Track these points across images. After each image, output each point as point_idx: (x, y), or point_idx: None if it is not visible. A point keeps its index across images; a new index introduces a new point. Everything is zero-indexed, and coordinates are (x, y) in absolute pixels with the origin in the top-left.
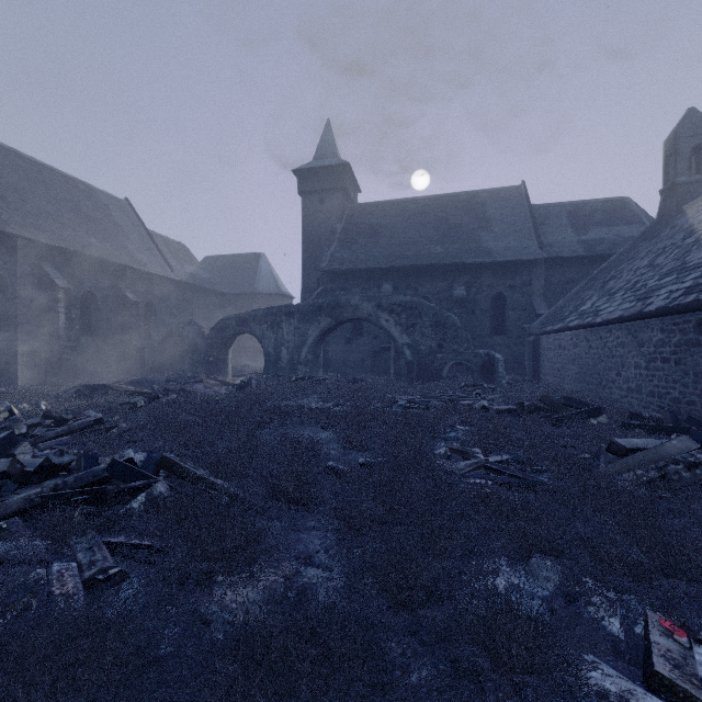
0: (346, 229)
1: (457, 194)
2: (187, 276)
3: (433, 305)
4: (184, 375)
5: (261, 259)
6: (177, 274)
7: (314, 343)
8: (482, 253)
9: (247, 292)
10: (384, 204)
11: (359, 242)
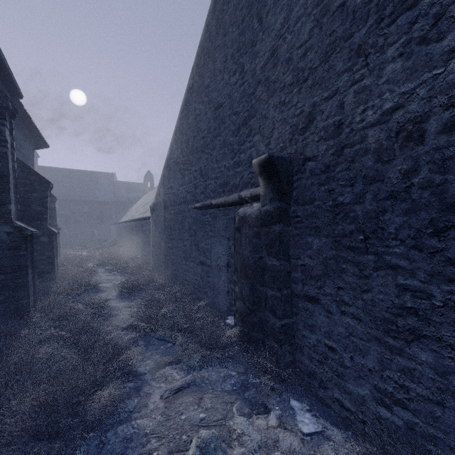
0: None
1: (88, 171)
2: None
3: (75, 215)
4: None
5: None
6: None
7: None
8: (95, 197)
9: None
10: (54, 169)
11: None
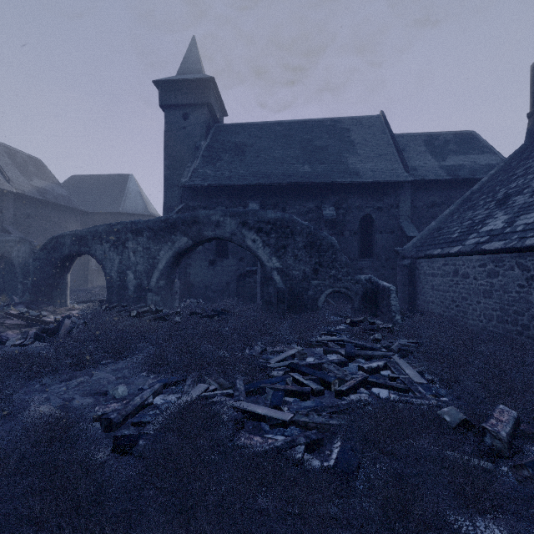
0: (210, 147)
1: (321, 120)
2: (32, 190)
3: (307, 223)
4: None
5: (129, 180)
6: (16, 186)
7: (167, 267)
8: (350, 174)
9: (112, 211)
10: (250, 125)
11: (224, 159)
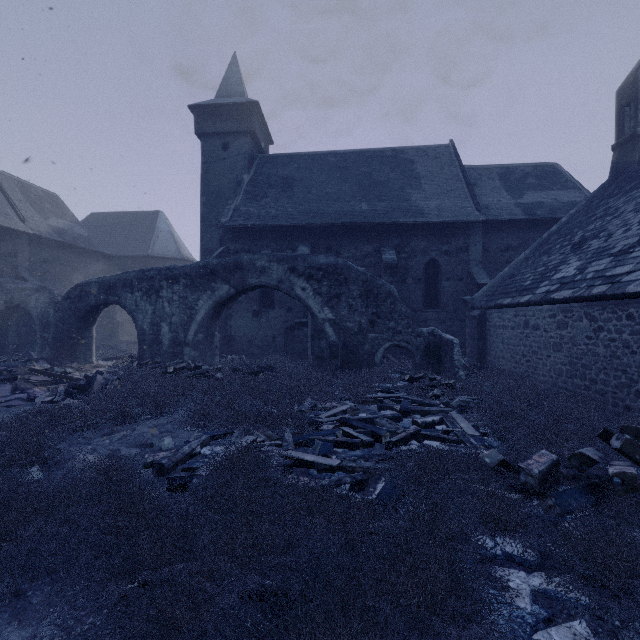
0: (254, 181)
1: (382, 150)
2: (49, 231)
3: (363, 269)
4: None
5: (159, 218)
6: (32, 226)
7: (206, 318)
8: (413, 213)
9: (139, 255)
10: (300, 156)
11: (269, 196)
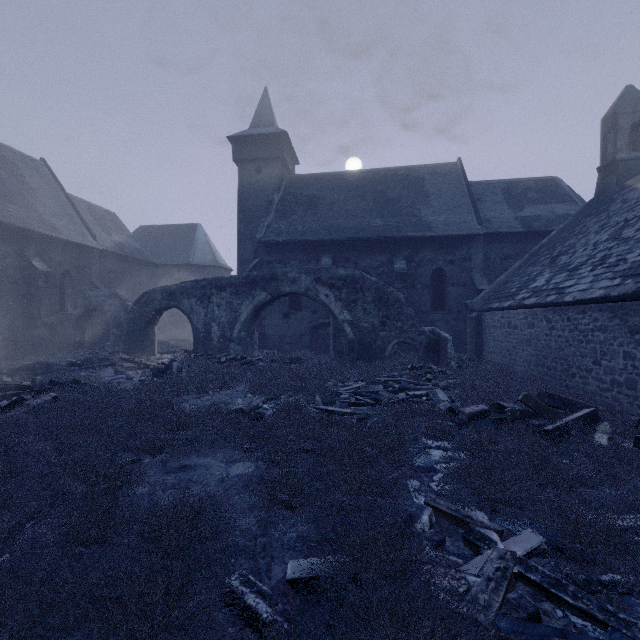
0: (283, 200)
1: (396, 169)
2: (113, 246)
3: (376, 279)
4: (93, 357)
5: (198, 230)
6: (101, 243)
7: (247, 319)
8: (422, 227)
9: (182, 263)
10: (323, 176)
11: (297, 214)
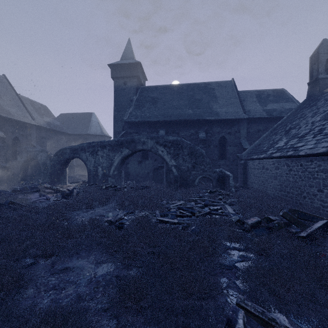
0: (138, 99)
1: (199, 83)
2: (44, 123)
3: (189, 142)
4: (27, 186)
5: (92, 116)
6: (37, 122)
7: (118, 164)
8: (213, 114)
9: (83, 133)
10: (160, 87)
11: (146, 107)
